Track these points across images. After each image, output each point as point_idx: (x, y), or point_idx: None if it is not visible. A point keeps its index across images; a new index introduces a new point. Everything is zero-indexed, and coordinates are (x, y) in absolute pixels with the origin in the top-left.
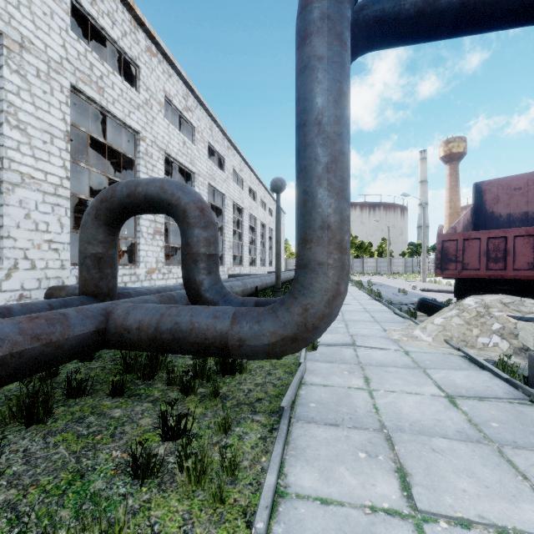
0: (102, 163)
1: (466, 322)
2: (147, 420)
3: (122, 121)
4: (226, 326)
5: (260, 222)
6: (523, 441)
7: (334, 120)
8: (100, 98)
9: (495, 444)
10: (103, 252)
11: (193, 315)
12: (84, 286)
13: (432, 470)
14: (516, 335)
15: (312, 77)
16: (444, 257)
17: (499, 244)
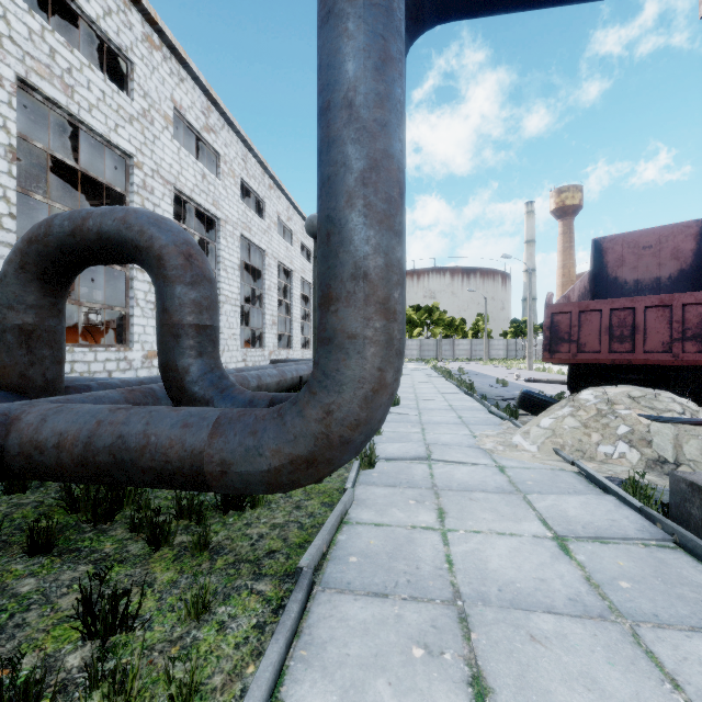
0: (93, 204)
1: (583, 424)
2: (72, 599)
3: (104, 137)
4: (201, 441)
5: None
6: (668, 614)
7: (374, 100)
8: (67, 100)
9: (626, 620)
10: (36, 322)
11: (151, 423)
12: (2, 376)
13: (529, 678)
14: (649, 441)
15: (339, 28)
16: (554, 335)
17: (625, 317)
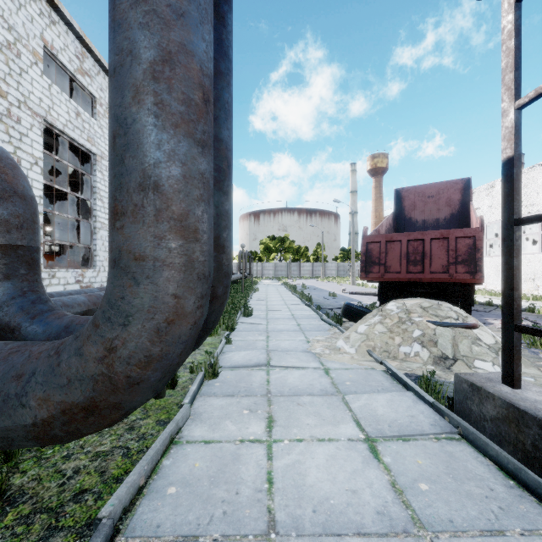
0: None
1: (389, 329)
2: None
3: None
4: None
5: None
6: (461, 517)
7: None
8: None
9: (427, 533)
10: None
11: None
12: None
13: None
14: (435, 342)
15: None
16: (368, 259)
17: (418, 246)
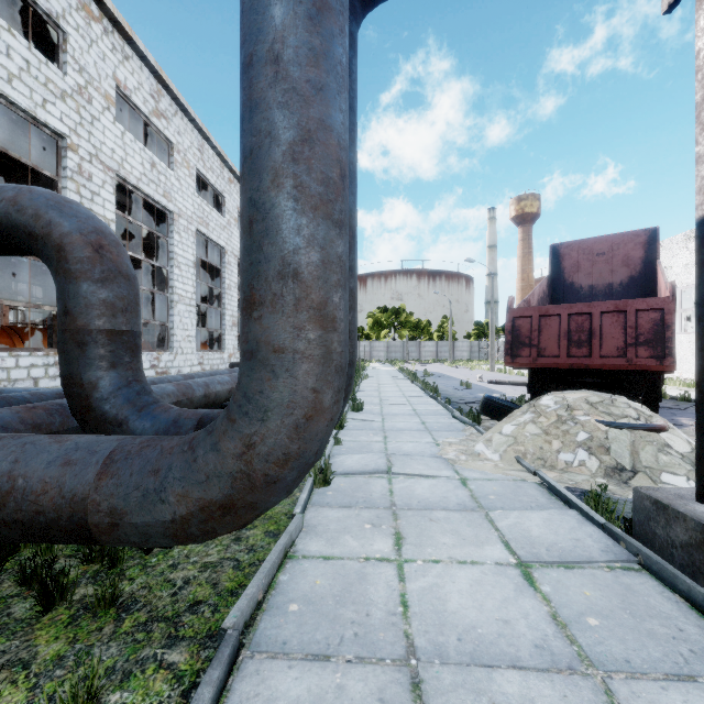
0: None
1: (544, 431)
2: None
3: (28, 113)
4: (85, 484)
5: None
6: (640, 658)
7: (307, 56)
8: None
9: (598, 671)
10: None
11: (20, 460)
12: None
13: None
14: (607, 448)
15: None
16: (515, 339)
17: (583, 322)
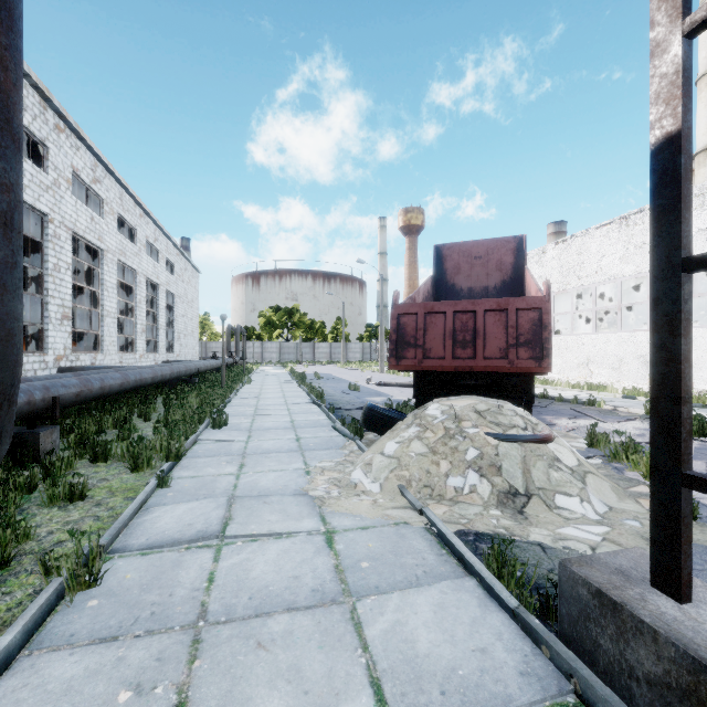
0: None
1: (431, 449)
2: None
3: None
4: None
5: (147, 279)
6: None
7: None
8: None
9: None
10: None
11: None
12: None
13: None
14: (498, 467)
15: None
16: (400, 339)
17: (467, 321)
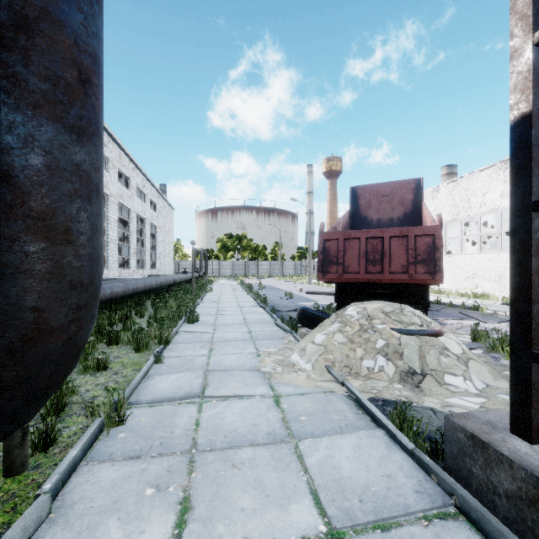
0: None
1: (350, 339)
2: None
3: None
4: None
5: (137, 215)
6: None
7: None
8: None
9: None
10: None
11: None
12: None
13: None
14: (401, 353)
15: None
16: (326, 258)
17: (377, 244)
